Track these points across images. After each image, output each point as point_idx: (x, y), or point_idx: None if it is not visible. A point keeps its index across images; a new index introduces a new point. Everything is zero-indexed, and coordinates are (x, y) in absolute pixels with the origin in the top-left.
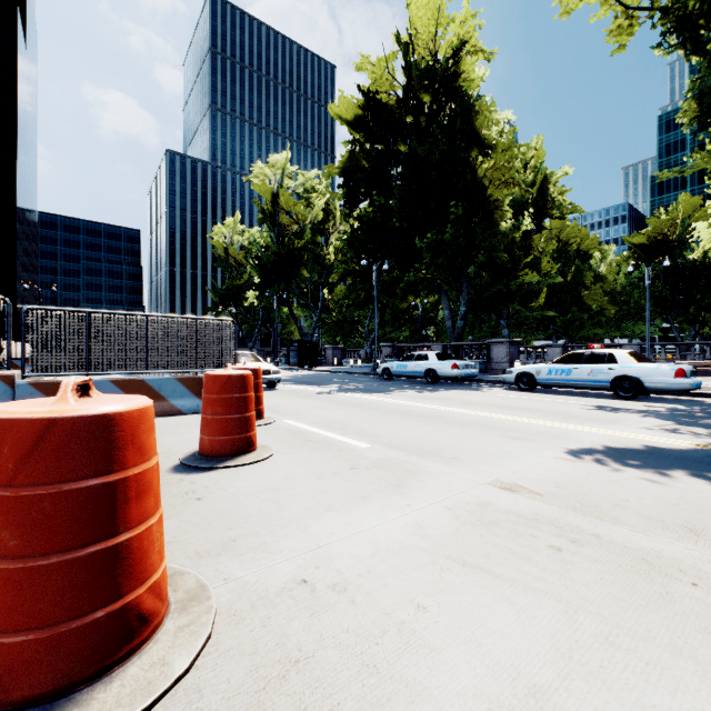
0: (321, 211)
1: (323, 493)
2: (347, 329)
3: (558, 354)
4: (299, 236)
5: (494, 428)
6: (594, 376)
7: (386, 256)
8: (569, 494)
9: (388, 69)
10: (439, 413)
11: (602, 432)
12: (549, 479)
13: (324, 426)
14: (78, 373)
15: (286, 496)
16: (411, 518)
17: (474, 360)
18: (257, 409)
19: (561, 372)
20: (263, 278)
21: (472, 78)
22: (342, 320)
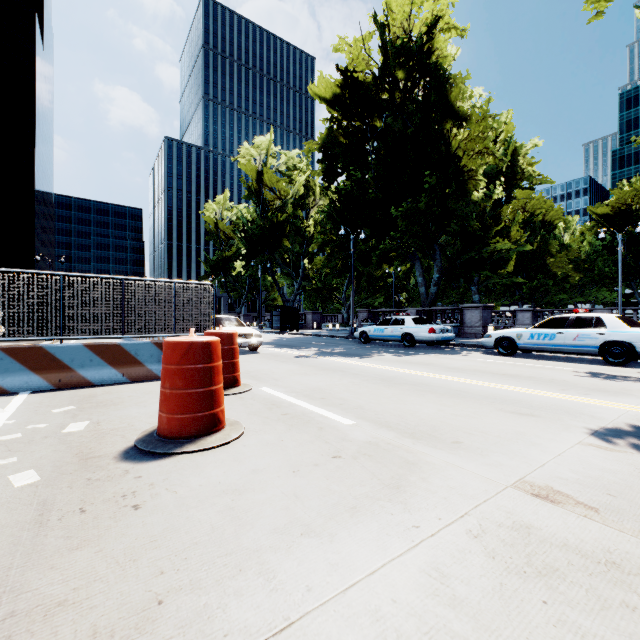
0: (302, 187)
1: (299, 500)
2: (325, 295)
3: (528, 319)
4: (281, 210)
5: (490, 399)
6: (581, 340)
7: (362, 226)
8: (635, 510)
9: (364, 48)
10: (424, 381)
11: (617, 407)
12: (592, 480)
13: (303, 395)
14: (51, 338)
15: (249, 503)
16: (425, 555)
17: (448, 324)
18: (232, 376)
19: (544, 337)
20: (249, 249)
21: (445, 55)
22: (321, 287)
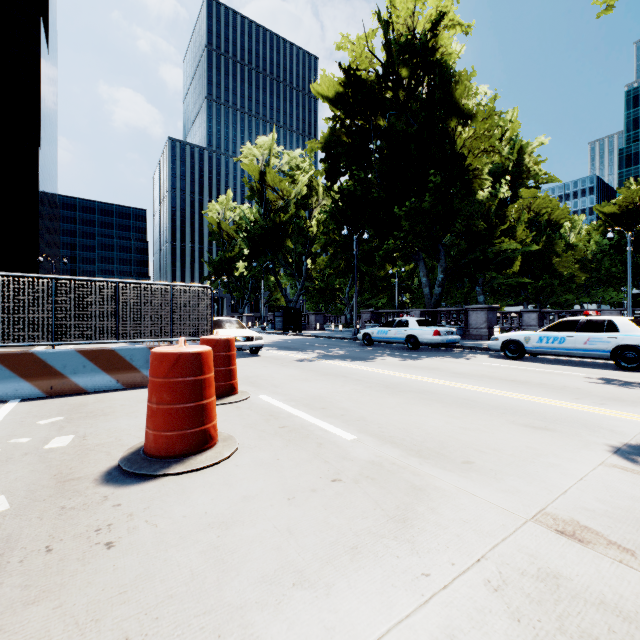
0: (305, 187)
1: (293, 537)
2: (328, 296)
3: (534, 320)
4: (284, 210)
5: (500, 410)
6: (592, 344)
7: (365, 226)
8: None
9: (368, 46)
10: (429, 388)
11: (638, 419)
12: (622, 512)
13: (303, 404)
14: (43, 343)
15: (236, 541)
16: (437, 616)
17: (453, 326)
18: (229, 384)
19: (553, 340)
20: (252, 249)
21: (450, 52)
22: (324, 288)
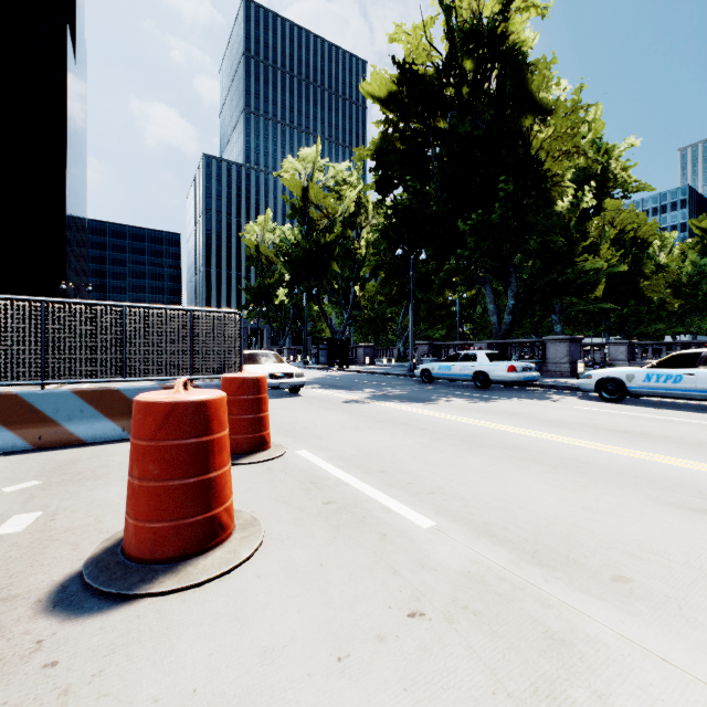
0: (352, 203)
1: None
2: (379, 326)
3: (622, 353)
4: (329, 230)
5: (630, 478)
6: None
7: (422, 245)
8: None
9: (426, 36)
10: (518, 441)
11: None
12: None
13: (355, 464)
14: (29, 382)
15: None
16: None
17: (527, 360)
18: (258, 436)
19: (666, 379)
20: (293, 274)
21: (523, 39)
22: (374, 317)
